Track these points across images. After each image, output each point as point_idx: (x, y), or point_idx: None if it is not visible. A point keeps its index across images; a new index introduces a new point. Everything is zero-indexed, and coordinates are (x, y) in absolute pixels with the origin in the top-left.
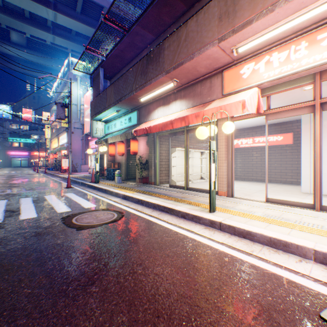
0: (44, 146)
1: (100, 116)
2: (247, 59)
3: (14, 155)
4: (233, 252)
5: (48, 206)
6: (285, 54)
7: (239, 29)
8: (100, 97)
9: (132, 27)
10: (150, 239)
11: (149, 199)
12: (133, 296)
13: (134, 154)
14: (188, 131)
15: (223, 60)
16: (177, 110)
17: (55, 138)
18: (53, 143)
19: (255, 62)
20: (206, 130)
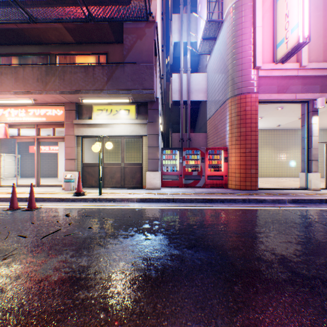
0: None
1: None
2: (0, 105)
3: None
4: None
5: None
6: (17, 112)
7: None
8: None
9: None
10: None
11: None
12: None
13: None
14: None
15: None
16: None
17: None
18: None
19: (4, 109)
20: None
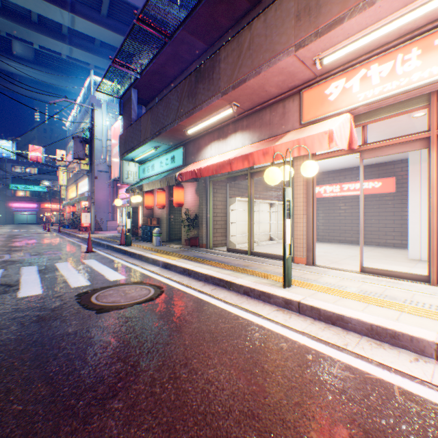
0: (58, 196)
1: (132, 154)
2: (334, 74)
3: (17, 208)
4: (319, 346)
5: (59, 278)
6: (389, 66)
7: (325, 31)
8: (132, 128)
9: (175, 33)
10: (200, 326)
11: (199, 268)
12: (174, 415)
13: (179, 206)
14: (252, 174)
15: (301, 75)
16: (237, 145)
17: (73, 185)
18: (70, 191)
19: (346, 77)
20: (279, 172)
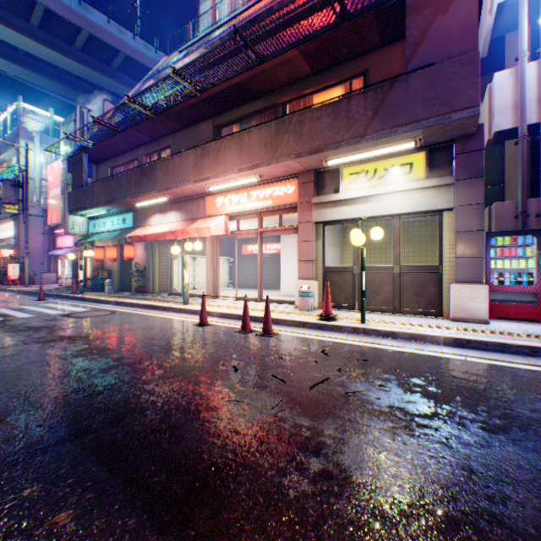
0: None
1: (84, 212)
2: (220, 192)
3: None
4: (182, 318)
5: (36, 311)
6: (238, 197)
7: (204, 180)
8: (84, 190)
9: (126, 131)
10: (135, 318)
11: (141, 302)
12: (121, 327)
13: (130, 260)
14: (185, 240)
15: (203, 190)
16: (173, 220)
17: None
18: None
19: (224, 197)
20: (178, 249)
